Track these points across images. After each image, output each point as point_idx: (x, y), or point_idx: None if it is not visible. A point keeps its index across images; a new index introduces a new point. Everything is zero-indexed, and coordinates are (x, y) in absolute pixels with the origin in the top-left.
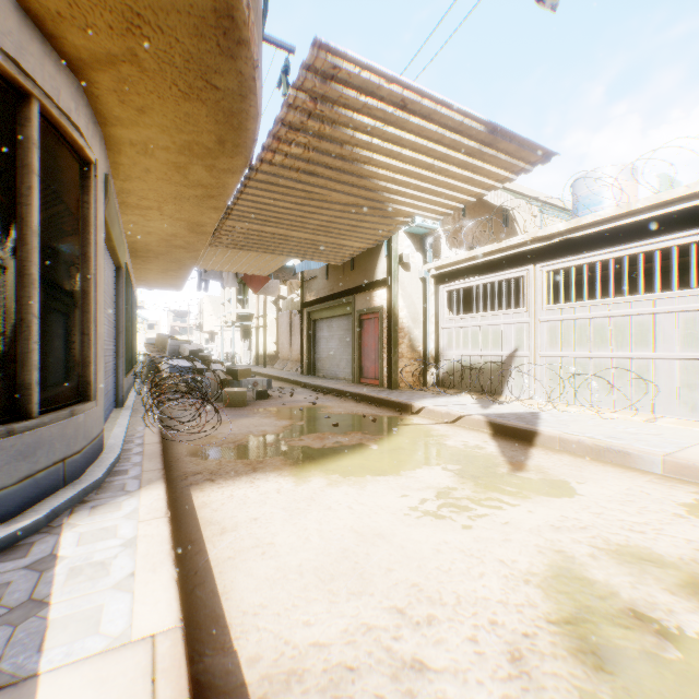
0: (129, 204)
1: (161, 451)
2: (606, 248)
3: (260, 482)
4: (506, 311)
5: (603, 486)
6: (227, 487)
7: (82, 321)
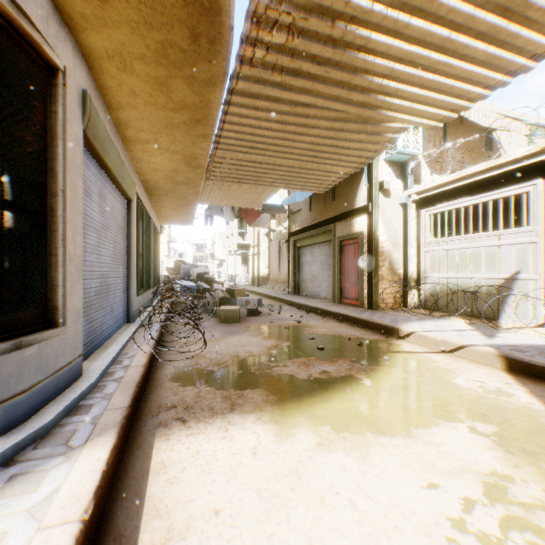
0: (130, 139)
1: (139, 378)
2: None
3: (235, 429)
4: (503, 231)
5: None
6: (196, 435)
7: (49, 241)
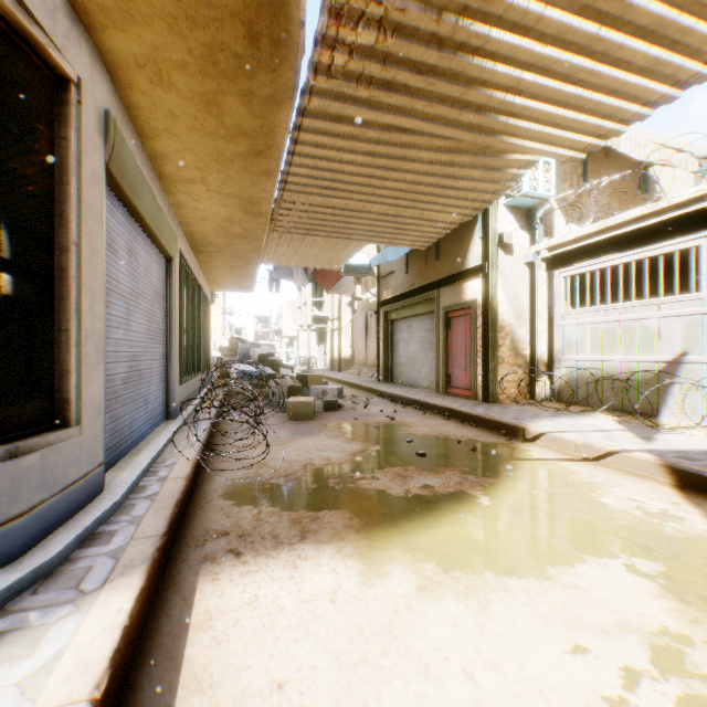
0: (169, 178)
1: (179, 495)
2: None
3: (306, 566)
4: (664, 299)
5: None
6: (254, 574)
7: (58, 312)
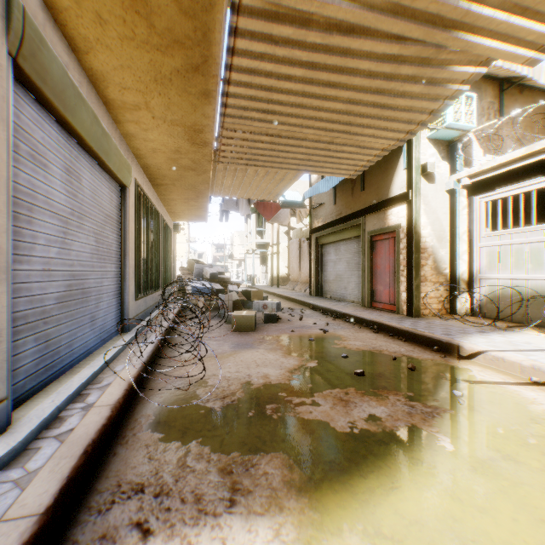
0: (115, 104)
1: (95, 433)
2: None
3: None
4: None
5: None
6: None
7: None
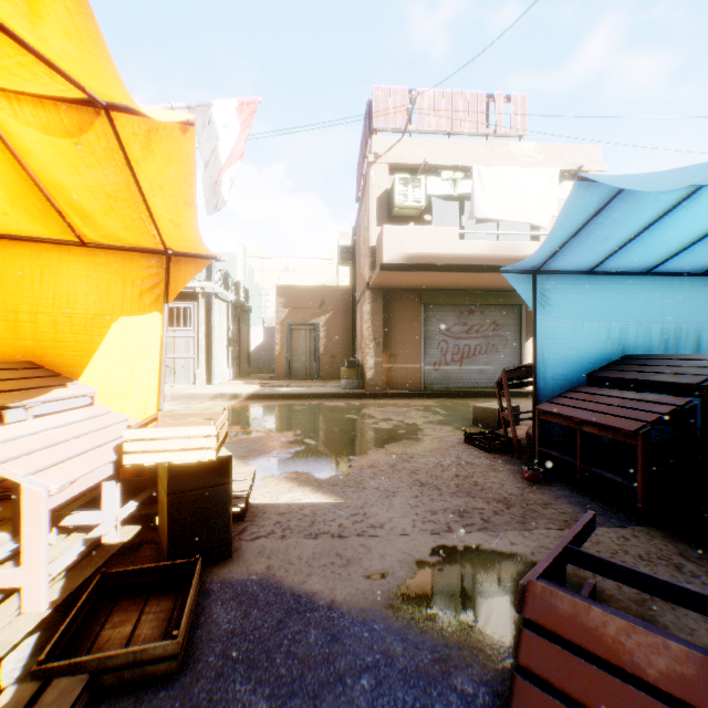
0: None
1: None
2: None
3: None
4: None
5: None
6: None
7: None
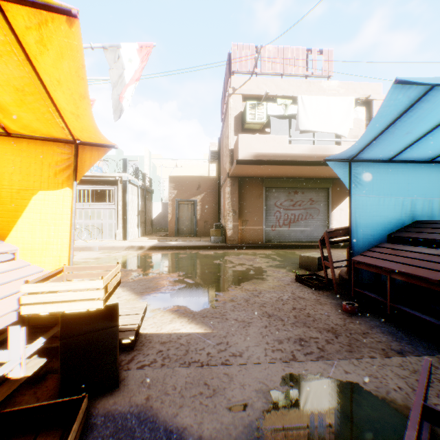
0: None
1: None
2: (89, 185)
3: None
4: None
5: (84, 254)
6: None
7: None
